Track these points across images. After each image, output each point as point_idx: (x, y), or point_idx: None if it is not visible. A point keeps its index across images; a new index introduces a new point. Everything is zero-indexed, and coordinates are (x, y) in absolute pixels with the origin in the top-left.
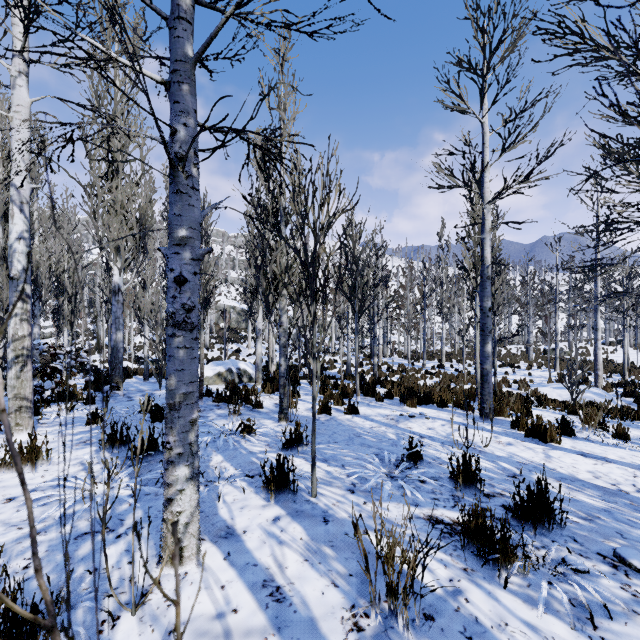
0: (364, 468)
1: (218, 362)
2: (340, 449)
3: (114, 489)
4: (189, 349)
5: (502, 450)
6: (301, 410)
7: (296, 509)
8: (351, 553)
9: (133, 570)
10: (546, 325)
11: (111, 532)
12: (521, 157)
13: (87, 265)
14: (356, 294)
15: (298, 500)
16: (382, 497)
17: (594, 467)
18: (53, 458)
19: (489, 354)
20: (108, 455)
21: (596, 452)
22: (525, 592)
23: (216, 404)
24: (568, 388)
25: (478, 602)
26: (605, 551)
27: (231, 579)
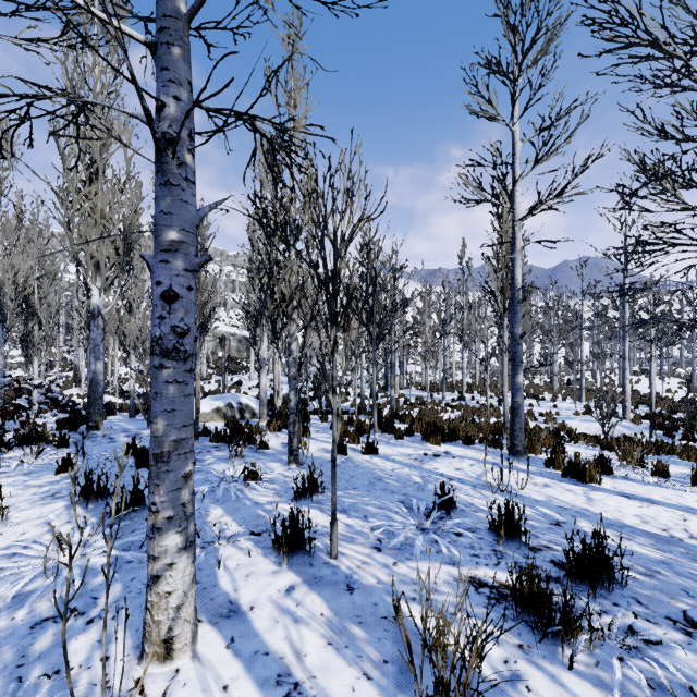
0: (390, 519)
1: (216, 396)
2: (360, 496)
3: (87, 556)
4: (181, 384)
5: (539, 493)
6: (313, 450)
7: (314, 575)
8: (384, 631)
9: (105, 678)
10: (569, 354)
11: (80, 616)
12: (554, 170)
13: (43, 274)
14: (374, 319)
15: (315, 563)
16: (414, 555)
17: (640, 510)
18: (11, 517)
19: (520, 386)
20: (81, 511)
21: (639, 493)
22: (594, 673)
23: (214, 445)
24: (600, 421)
25: (542, 690)
26: (674, 614)
27: (236, 676)
